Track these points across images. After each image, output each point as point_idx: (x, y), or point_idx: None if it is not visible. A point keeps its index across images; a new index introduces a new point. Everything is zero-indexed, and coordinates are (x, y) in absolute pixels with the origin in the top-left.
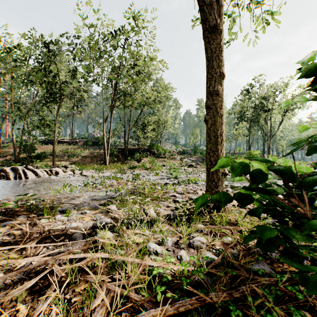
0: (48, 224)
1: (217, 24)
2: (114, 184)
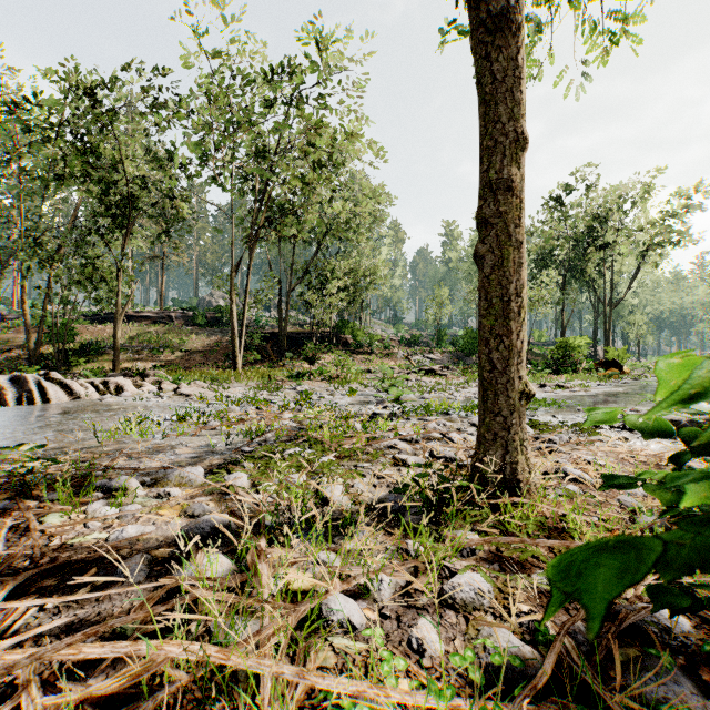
0: (59, 532)
1: (507, 5)
2: (250, 418)
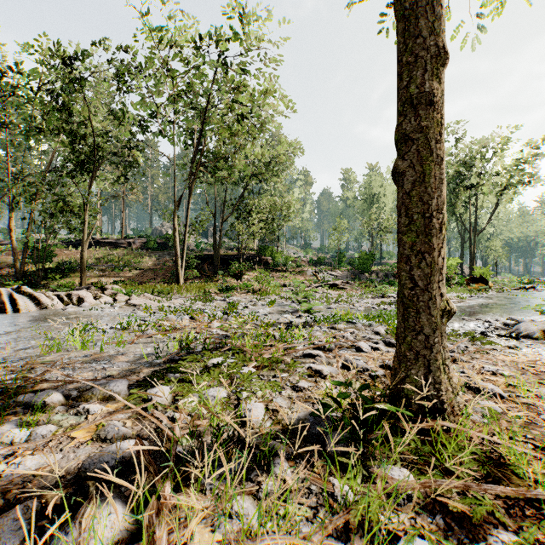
0: None
1: None
2: (183, 326)
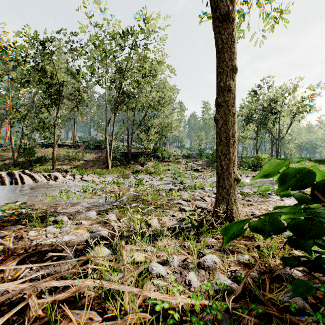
0: (36, 238)
1: (228, 10)
2: (115, 190)
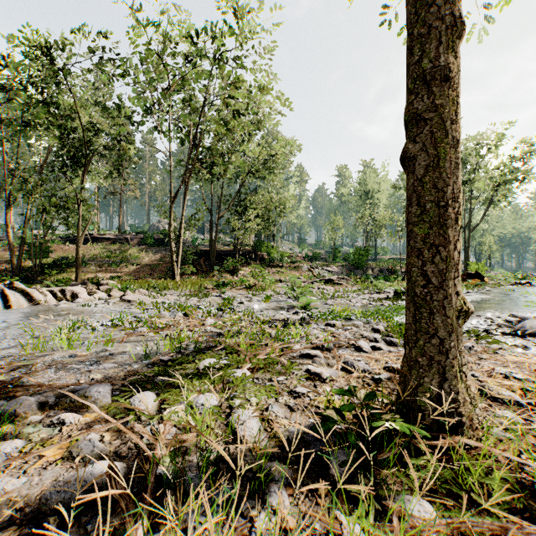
0: None
1: None
2: (176, 324)
